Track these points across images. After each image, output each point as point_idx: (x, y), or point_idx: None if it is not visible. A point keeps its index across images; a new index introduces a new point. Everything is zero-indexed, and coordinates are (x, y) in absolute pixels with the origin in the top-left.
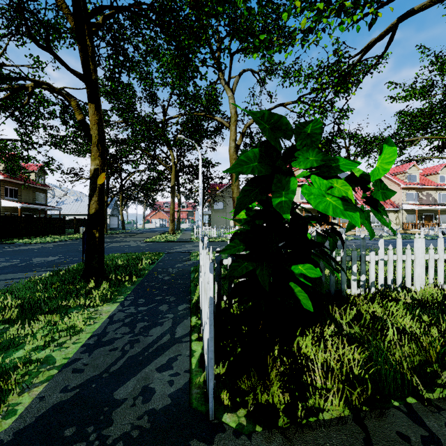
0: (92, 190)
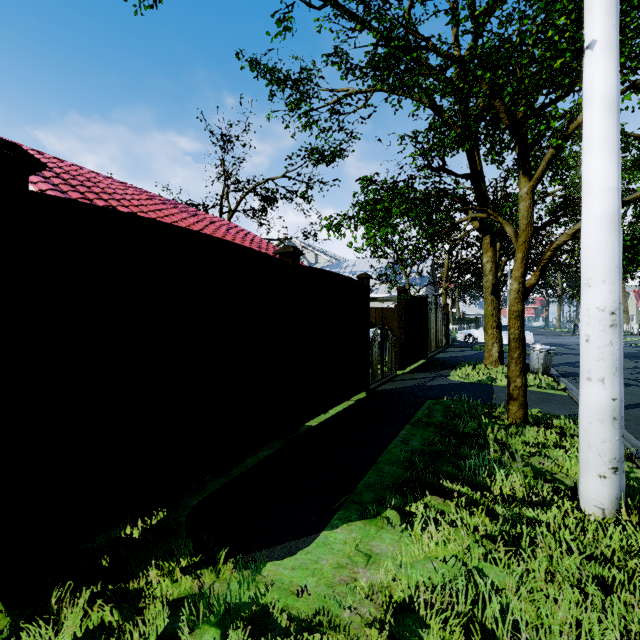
0: None
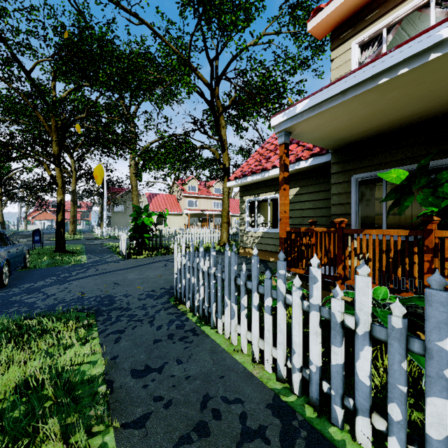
0: (59, 210)
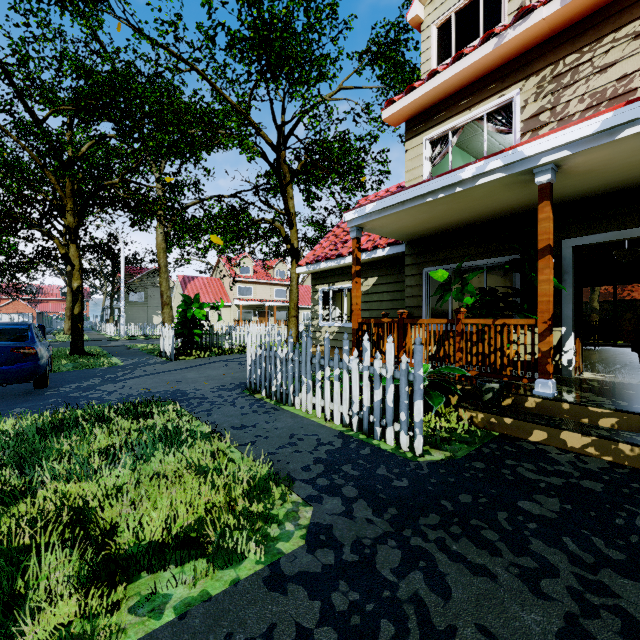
0: (76, 299)
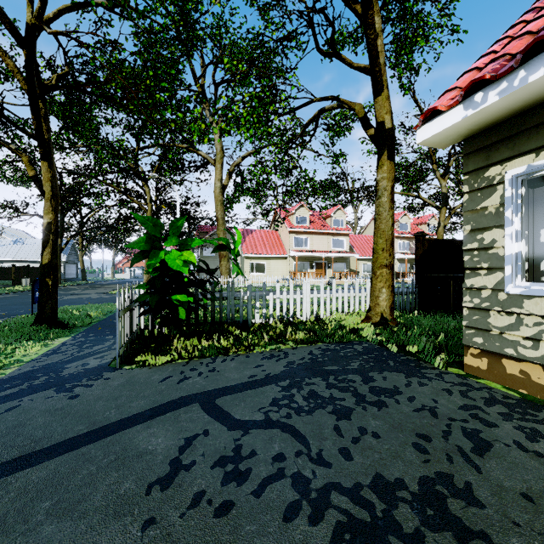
0: (45, 242)
